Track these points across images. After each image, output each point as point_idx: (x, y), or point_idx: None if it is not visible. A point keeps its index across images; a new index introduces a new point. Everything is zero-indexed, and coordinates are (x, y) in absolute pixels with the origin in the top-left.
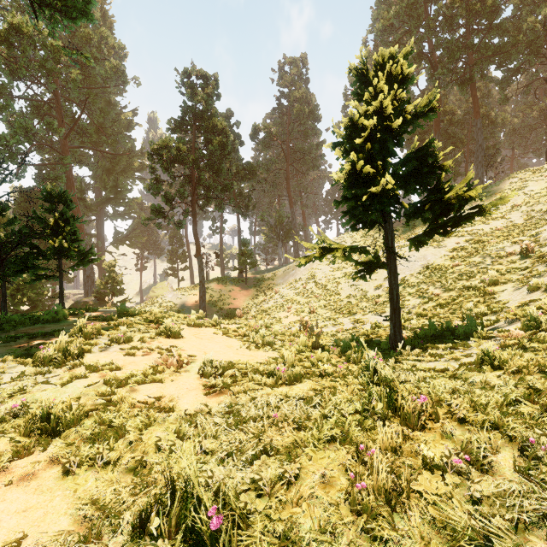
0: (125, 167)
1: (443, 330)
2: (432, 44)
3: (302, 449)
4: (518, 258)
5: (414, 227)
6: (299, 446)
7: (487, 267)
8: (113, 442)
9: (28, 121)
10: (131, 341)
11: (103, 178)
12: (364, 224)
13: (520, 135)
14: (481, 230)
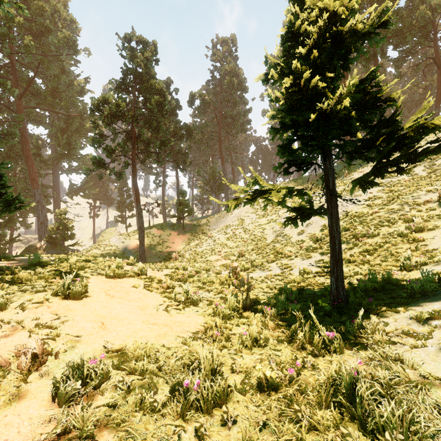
0: (78, 128)
1: (384, 281)
2: None
3: None
4: (437, 205)
5: None
6: None
7: (407, 213)
8: None
9: None
10: (4, 309)
11: (57, 136)
12: (298, 166)
13: (408, 108)
14: (390, 181)
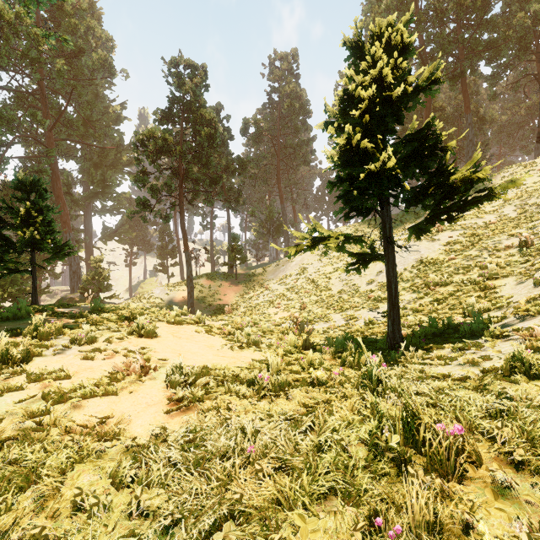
0: (113, 162)
1: (444, 327)
2: (422, 39)
3: (287, 511)
4: (517, 251)
5: (405, 222)
6: (282, 504)
7: (484, 260)
8: (13, 496)
9: (10, 112)
10: (95, 341)
11: (91, 172)
12: (359, 212)
13: (508, 133)
14: (474, 224)
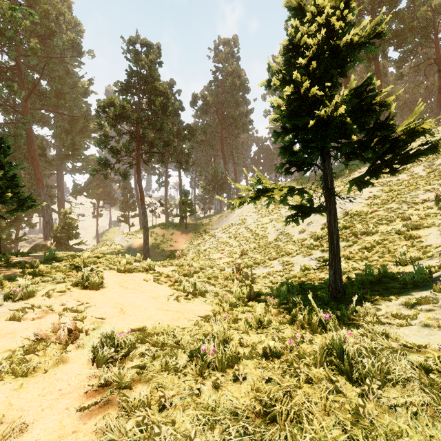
0: (81, 128)
1: (380, 275)
2: None
3: None
4: (434, 204)
5: None
6: None
7: (405, 212)
8: None
9: None
10: (32, 296)
11: (62, 137)
12: (299, 166)
13: (410, 108)
14: (390, 181)
